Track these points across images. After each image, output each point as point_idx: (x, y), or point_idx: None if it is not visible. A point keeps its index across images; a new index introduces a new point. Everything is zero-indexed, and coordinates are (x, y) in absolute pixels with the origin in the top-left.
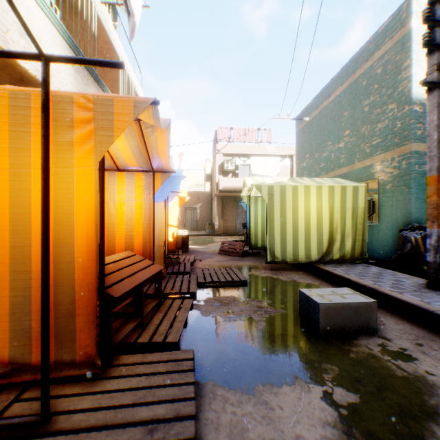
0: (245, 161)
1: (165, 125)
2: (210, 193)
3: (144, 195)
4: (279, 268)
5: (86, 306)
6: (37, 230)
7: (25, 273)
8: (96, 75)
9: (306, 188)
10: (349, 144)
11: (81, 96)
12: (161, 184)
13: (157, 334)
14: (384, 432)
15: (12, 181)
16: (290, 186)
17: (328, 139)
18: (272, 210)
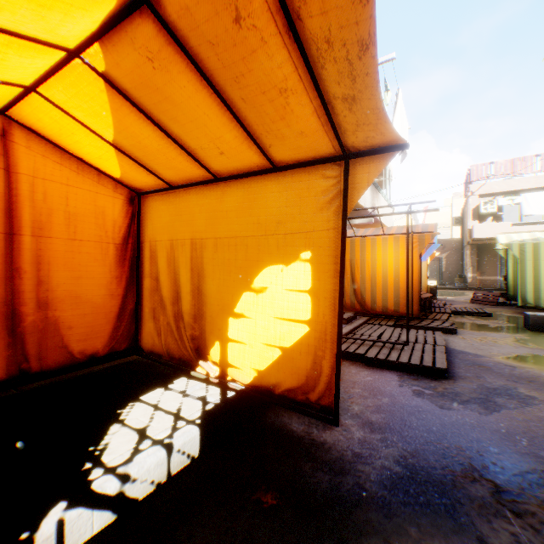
0: (512, 201)
1: (435, 229)
2: (459, 240)
3: None
4: None
5: (414, 298)
6: (400, 275)
7: (397, 287)
8: (376, 184)
9: None
10: None
11: (413, 235)
12: (425, 251)
13: (434, 318)
14: (528, 340)
15: (393, 261)
16: (543, 243)
17: None
18: (522, 263)
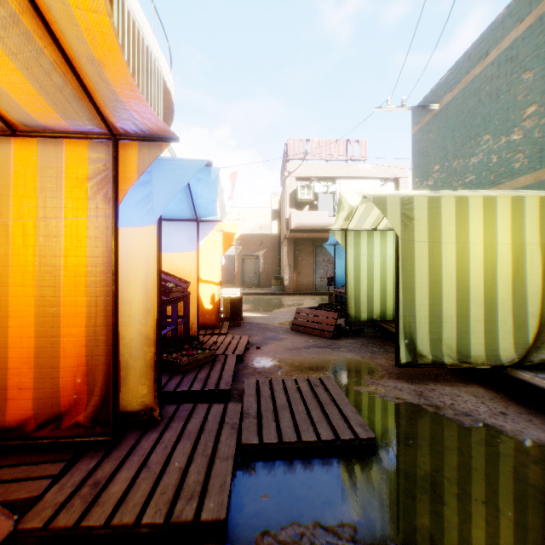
0: (329, 187)
1: None
2: (277, 235)
3: (91, 204)
4: (420, 374)
5: None
6: None
7: None
8: None
9: (486, 203)
10: (536, 131)
11: None
12: (137, 174)
13: None
14: None
15: None
16: (450, 199)
17: (483, 131)
18: (410, 250)
